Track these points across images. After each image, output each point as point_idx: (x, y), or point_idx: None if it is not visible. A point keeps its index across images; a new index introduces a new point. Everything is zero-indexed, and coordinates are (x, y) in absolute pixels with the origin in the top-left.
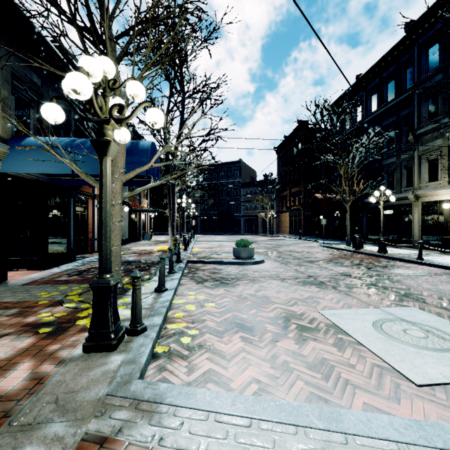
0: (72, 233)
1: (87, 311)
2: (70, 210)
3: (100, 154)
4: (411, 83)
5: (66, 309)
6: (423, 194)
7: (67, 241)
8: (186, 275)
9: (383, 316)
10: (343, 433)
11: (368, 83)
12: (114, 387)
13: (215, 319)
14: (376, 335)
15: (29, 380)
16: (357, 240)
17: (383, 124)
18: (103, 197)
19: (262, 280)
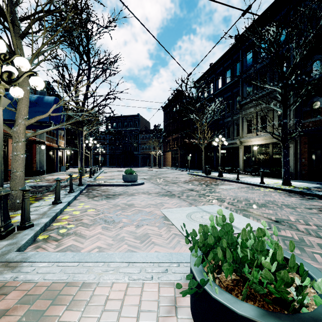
0: None
1: None
2: None
3: None
4: (239, 72)
5: None
6: (244, 141)
7: None
8: (83, 194)
9: (196, 210)
10: (129, 262)
11: (216, 69)
12: None
13: (90, 218)
14: (185, 219)
15: None
16: (207, 169)
17: (224, 96)
18: None
19: (136, 195)
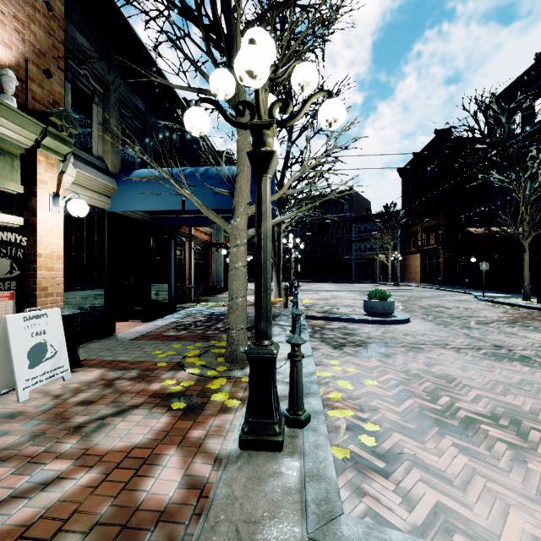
0: (173, 279)
1: (218, 382)
2: (171, 253)
3: (259, 171)
4: None
5: (190, 376)
6: None
7: (168, 289)
8: (313, 336)
9: None
10: None
11: None
12: (316, 525)
13: (392, 408)
14: None
15: (185, 487)
16: None
17: None
18: (262, 232)
19: (425, 349)
